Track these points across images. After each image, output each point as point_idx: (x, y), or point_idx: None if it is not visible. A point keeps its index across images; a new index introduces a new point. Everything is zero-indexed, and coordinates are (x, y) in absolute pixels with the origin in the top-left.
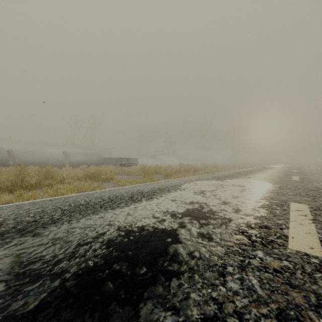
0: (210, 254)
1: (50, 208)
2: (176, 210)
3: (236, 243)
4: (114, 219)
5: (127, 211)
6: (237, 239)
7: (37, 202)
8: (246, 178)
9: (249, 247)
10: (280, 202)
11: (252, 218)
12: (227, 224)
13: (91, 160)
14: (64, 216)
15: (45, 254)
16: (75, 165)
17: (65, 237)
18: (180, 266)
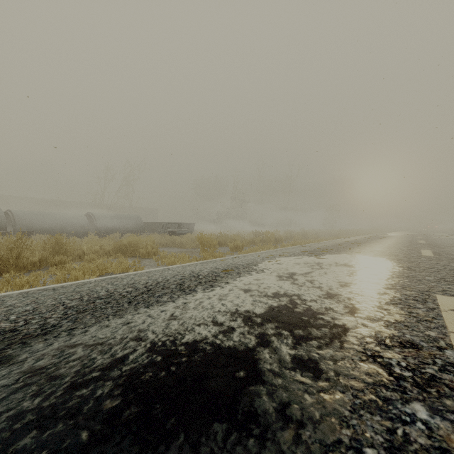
0: (322, 412)
1: (48, 304)
2: (252, 309)
3: (367, 383)
4: (147, 326)
5: (171, 310)
6: (366, 372)
7: (32, 292)
8: (353, 253)
9: (395, 392)
10: (419, 293)
11: (382, 325)
12: (341, 338)
13: (127, 226)
14: (65, 320)
15: (2, 410)
16: (103, 233)
17: (52, 366)
18: (267, 447)
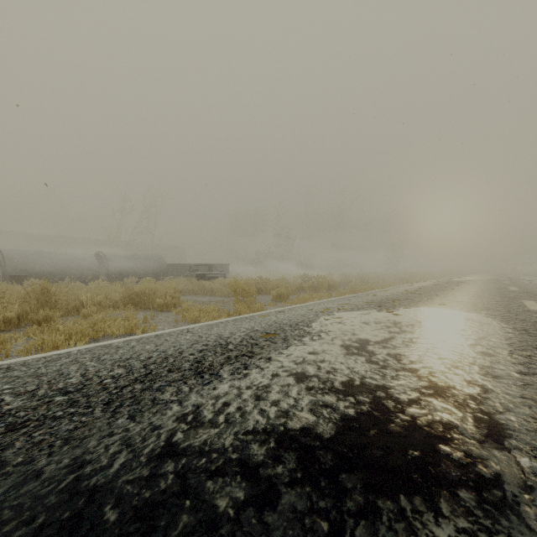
0: None
1: None
2: (313, 426)
3: None
4: (113, 478)
5: (171, 426)
6: None
7: None
8: (435, 305)
9: None
10: None
11: None
12: (518, 530)
13: (146, 268)
14: None
15: None
16: (116, 277)
17: None
18: None
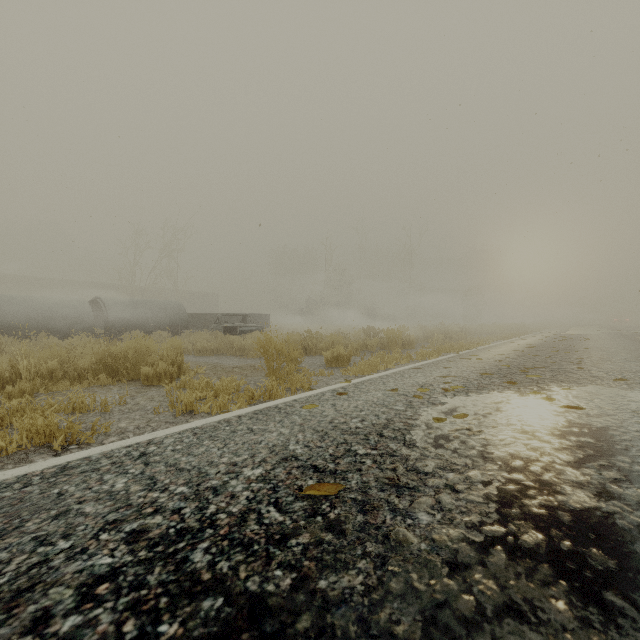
0: None
1: None
2: None
3: None
4: None
5: None
6: None
7: None
8: (608, 381)
9: None
10: None
11: None
12: None
13: (160, 319)
14: None
15: None
16: (118, 331)
17: None
18: None
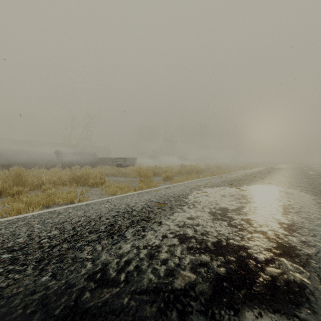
0: None
1: None
2: (194, 285)
3: None
4: None
5: (82, 284)
6: None
7: None
8: (266, 183)
9: None
10: None
11: None
12: None
13: (86, 160)
14: None
15: None
16: (67, 166)
17: None
18: None
